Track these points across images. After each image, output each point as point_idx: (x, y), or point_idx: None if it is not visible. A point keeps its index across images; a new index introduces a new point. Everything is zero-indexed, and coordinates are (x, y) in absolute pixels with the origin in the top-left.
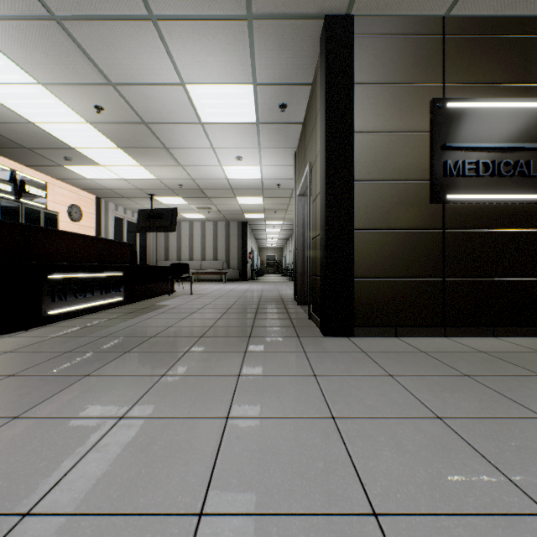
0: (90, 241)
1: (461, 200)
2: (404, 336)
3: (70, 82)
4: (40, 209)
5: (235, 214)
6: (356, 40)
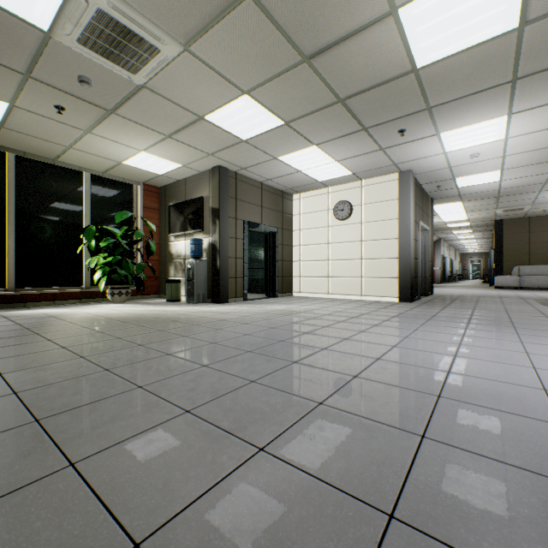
0: None
1: None
2: None
3: None
4: None
5: None
6: None
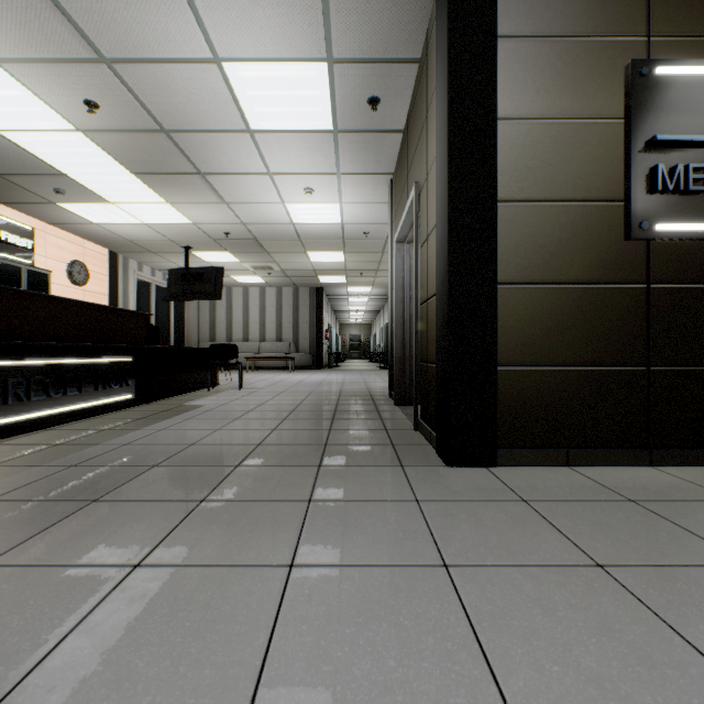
0: (75, 308)
1: (679, 234)
2: (581, 465)
3: (39, 57)
4: (21, 265)
5: (306, 277)
6: None
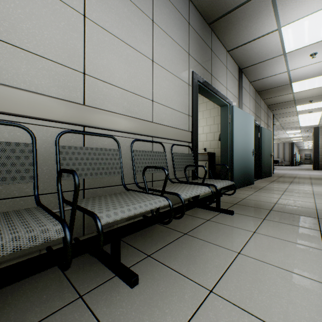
0: None
1: None
2: None
3: None
4: None
5: (288, 141)
6: (319, 129)
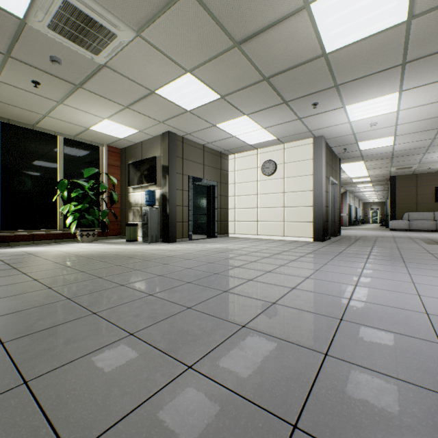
0: None
1: None
2: None
3: None
4: None
5: None
6: None
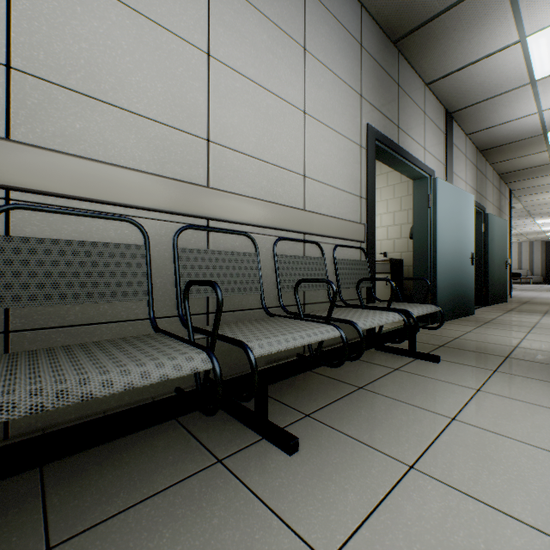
0: None
1: None
2: None
3: None
4: None
5: (540, 238)
6: None
